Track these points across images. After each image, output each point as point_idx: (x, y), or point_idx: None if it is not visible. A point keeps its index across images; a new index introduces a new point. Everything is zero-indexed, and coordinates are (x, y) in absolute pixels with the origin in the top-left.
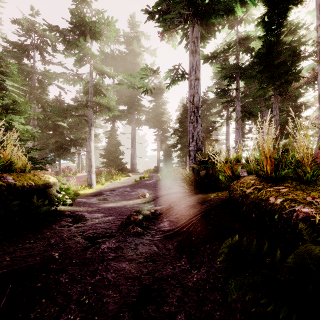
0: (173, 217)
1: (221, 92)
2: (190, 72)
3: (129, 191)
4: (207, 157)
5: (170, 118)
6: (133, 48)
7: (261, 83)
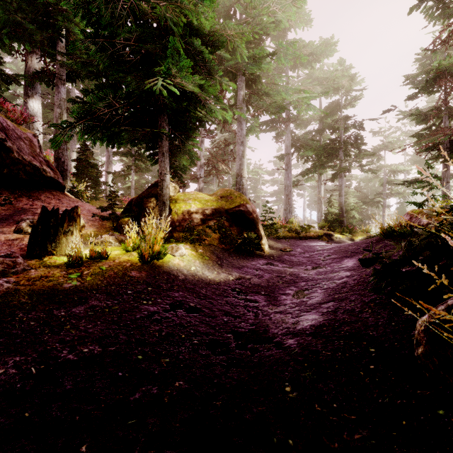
0: None
1: None
2: None
3: None
4: None
5: None
6: None
7: None
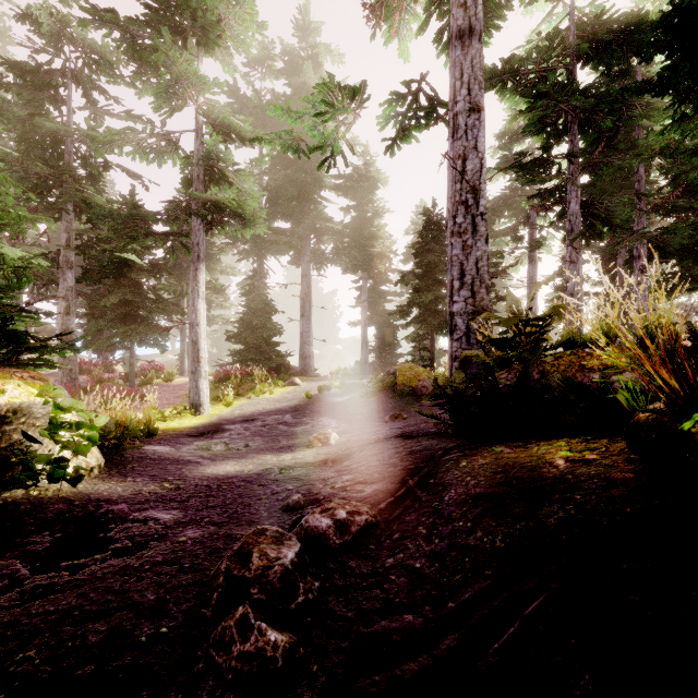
0: (422, 551)
1: (530, 167)
2: (453, 93)
3: (289, 422)
4: (514, 328)
5: (392, 248)
6: (305, 82)
7: (681, 101)
